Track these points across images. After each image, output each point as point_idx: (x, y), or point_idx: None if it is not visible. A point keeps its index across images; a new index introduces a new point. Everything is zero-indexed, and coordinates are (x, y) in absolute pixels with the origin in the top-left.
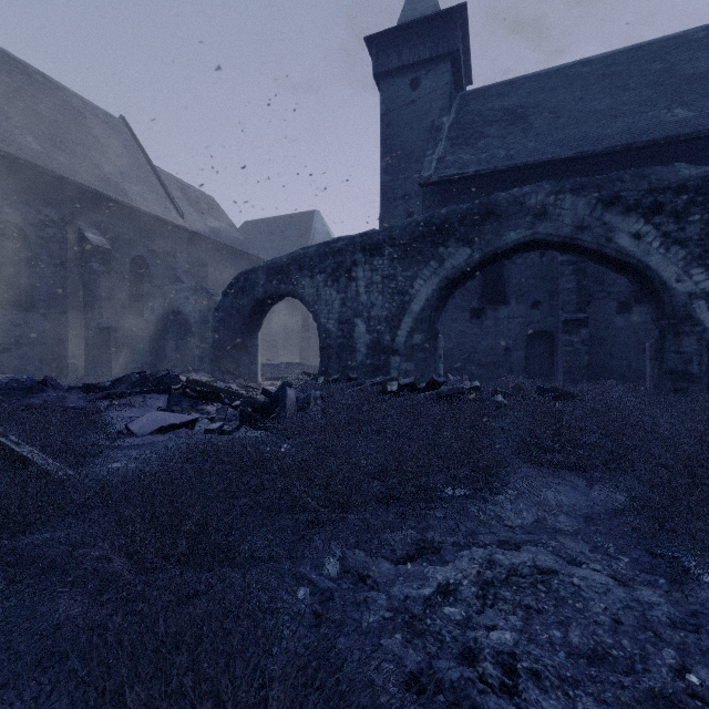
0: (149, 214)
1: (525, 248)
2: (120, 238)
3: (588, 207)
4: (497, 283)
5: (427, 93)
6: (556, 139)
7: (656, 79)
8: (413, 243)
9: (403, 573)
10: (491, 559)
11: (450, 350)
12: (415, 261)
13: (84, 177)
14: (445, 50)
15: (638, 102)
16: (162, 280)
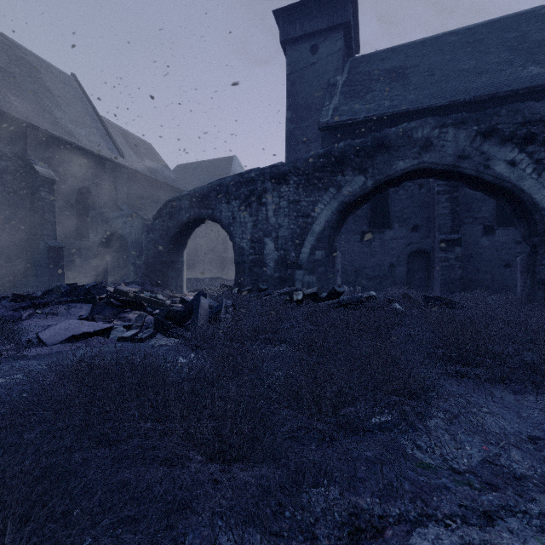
0: (93, 153)
1: (412, 176)
2: (67, 172)
3: (468, 139)
4: (383, 210)
5: (324, 57)
6: (431, 91)
7: (511, 44)
8: (315, 172)
9: None
10: None
11: (344, 266)
12: (317, 188)
13: (35, 119)
14: (339, 21)
15: (498, 62)
16: (104, 208)
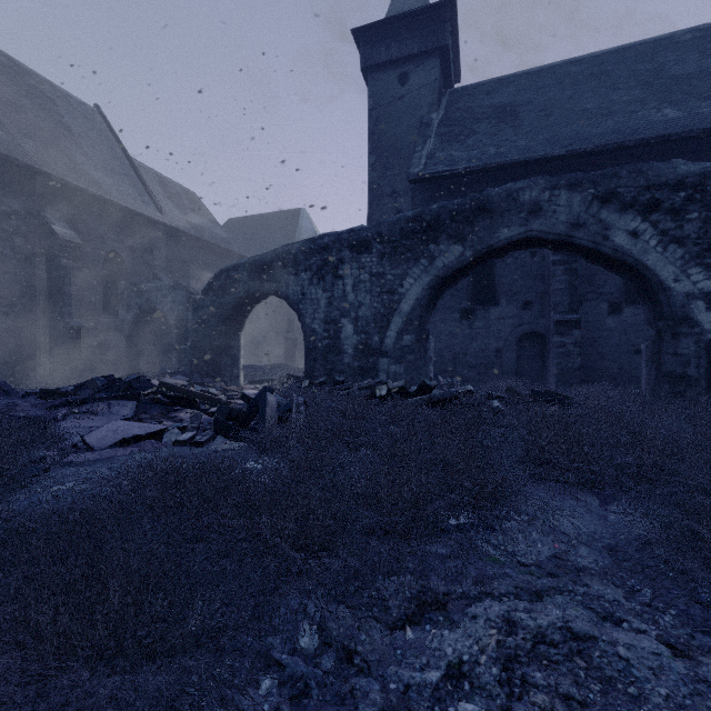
0: (124, 207)
1: (519, 246)
2: (92, 233)
3: (584, 204)
4: (488, 283)
5: (415, 88)
6: (547, 136)
7: (645, 79)
8: (403, 239)
9: (401, 643)
10: (511, 619)
11: (440, 352)
12: (405, 259)
13: (52, 167)
14: (435, 45)
15: (628, 101)
16: (138, 278)
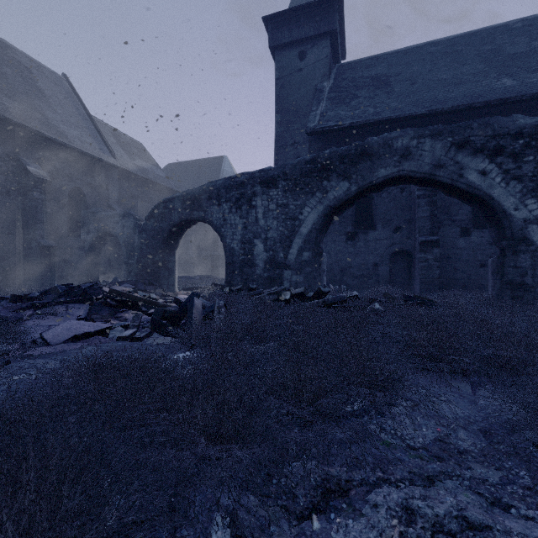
0: (85, 153)
1: (393, 183)
2: (59, 172)
3: (444, 149)
4: (367, 212)
5: (311, 63)
6: (413, 100)
7: (487, 56)
8: (302, 177)
9: (309, 534)
10: (409, 507)
11: (330, 265)
12: (304, 193)
13: (28, 120)
14: (326, 29)
15: (474, 73)
16: (96, 208)
